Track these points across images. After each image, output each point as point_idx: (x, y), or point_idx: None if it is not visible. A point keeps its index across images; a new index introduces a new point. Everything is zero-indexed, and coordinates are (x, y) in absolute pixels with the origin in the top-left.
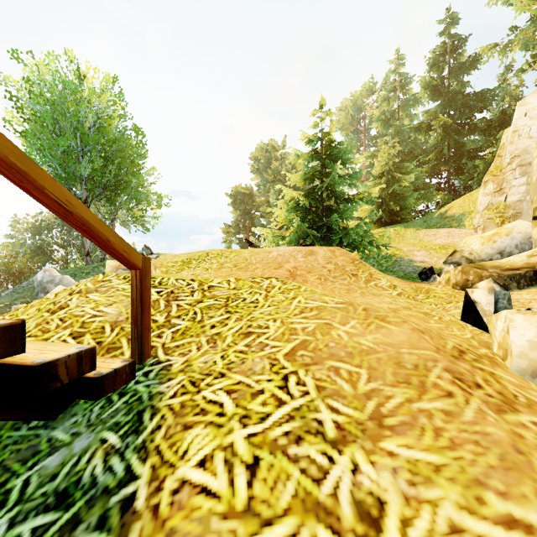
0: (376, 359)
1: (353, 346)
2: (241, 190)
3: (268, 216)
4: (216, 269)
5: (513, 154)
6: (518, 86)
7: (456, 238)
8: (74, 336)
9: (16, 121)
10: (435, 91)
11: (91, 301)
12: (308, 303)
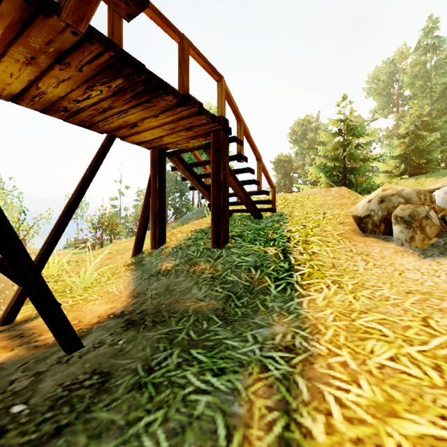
0: (336, 204)
1: (331, 203)
2: (282, 158)
3: (304, 176)
4: None
5: None
6: None
7: None
8: None
9: None
10: None
11: None
12: (321, 199)
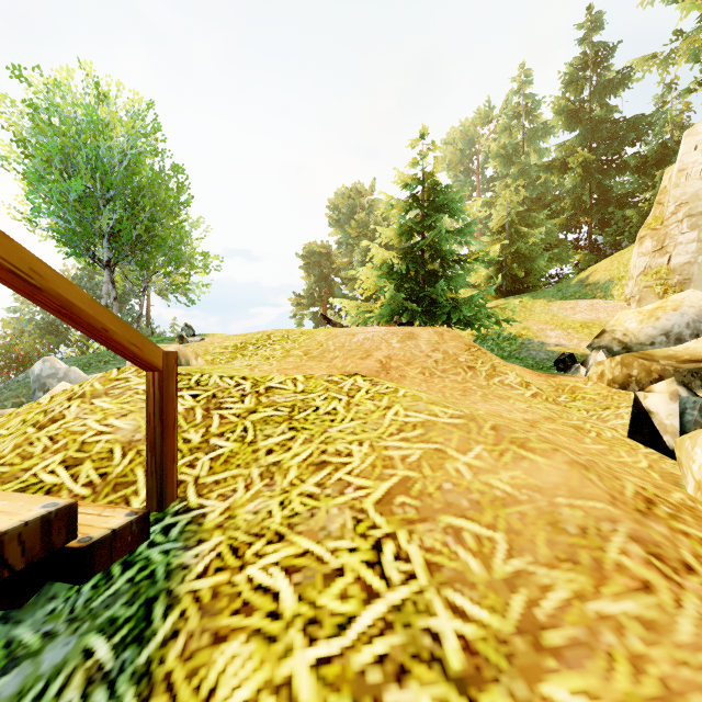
0: (518, 515)
1: (481, 489)
2: (316, 248)
3: (352, 282)
4: (279, 358)
5: (678, 201)
6: (683, 110)
7: (601, 313)
8: (67, 465)
9: (15, 157)
10: (572, 117)
11: (98, 410)
12: (409, 416)
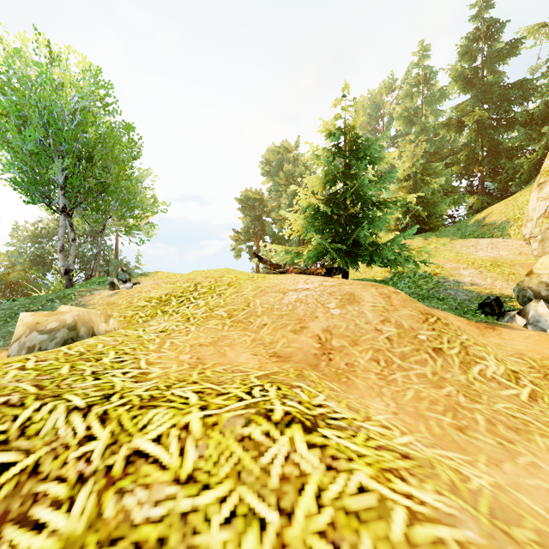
0: None
1: None
2: (251, 194)
3: (280, 222)
4: (200, 321)
5: None
6: None
7: (502, 251)
8: None
9: None
10: (467, 82)
11: None
12: None
